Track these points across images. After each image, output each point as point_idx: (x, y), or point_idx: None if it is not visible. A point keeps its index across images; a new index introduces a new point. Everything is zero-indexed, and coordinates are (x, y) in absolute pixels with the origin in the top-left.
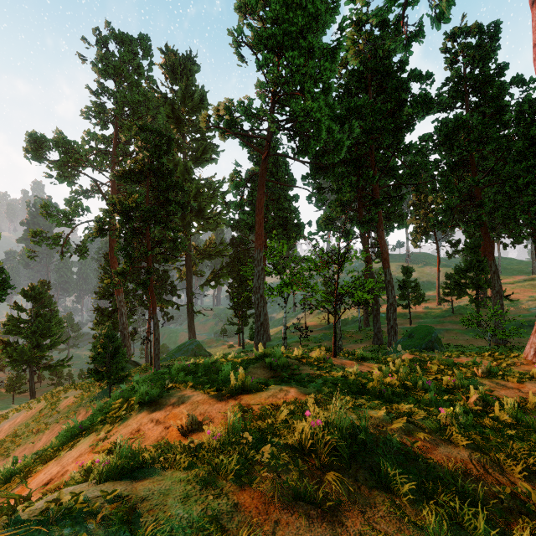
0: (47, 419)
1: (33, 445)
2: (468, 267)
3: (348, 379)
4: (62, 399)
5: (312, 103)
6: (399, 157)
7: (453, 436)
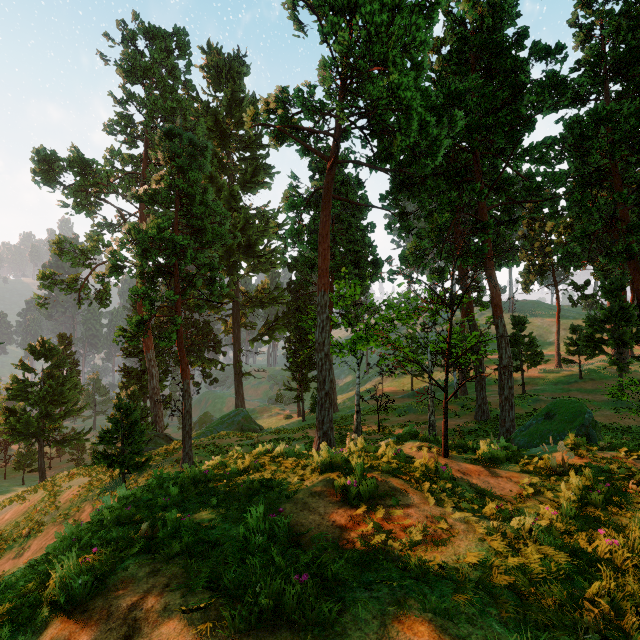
0: (42, 516)
1: (20, 555)
2: (607, 317)
3: (528, 557)
4: (64, 489)
5: (400, 77)
6: (514, 167)
7: None
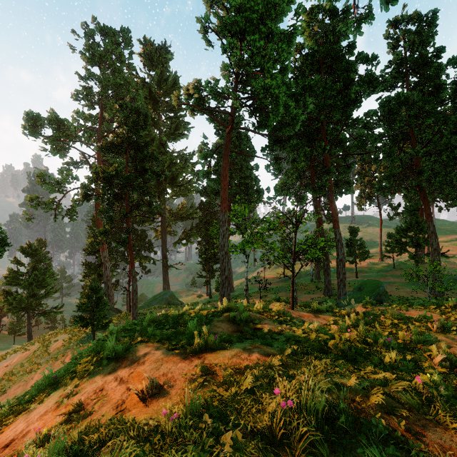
0: (39, 359)
1: (27, 383)
2: (408, 227)
3: (310, 336)
4: (52, 342)
5: (271, 81)
6: (348, 131)
7: (439, 415)
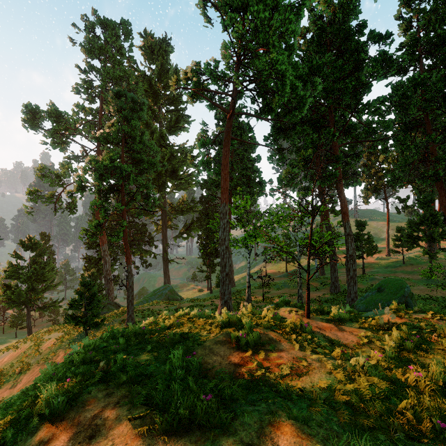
0: (29, 359)
1: (14, 386)
2: (421, 221)
3: (360, 384)
4: (45, 340)
5: (277, 55)
6: (357, 117)
7: None
